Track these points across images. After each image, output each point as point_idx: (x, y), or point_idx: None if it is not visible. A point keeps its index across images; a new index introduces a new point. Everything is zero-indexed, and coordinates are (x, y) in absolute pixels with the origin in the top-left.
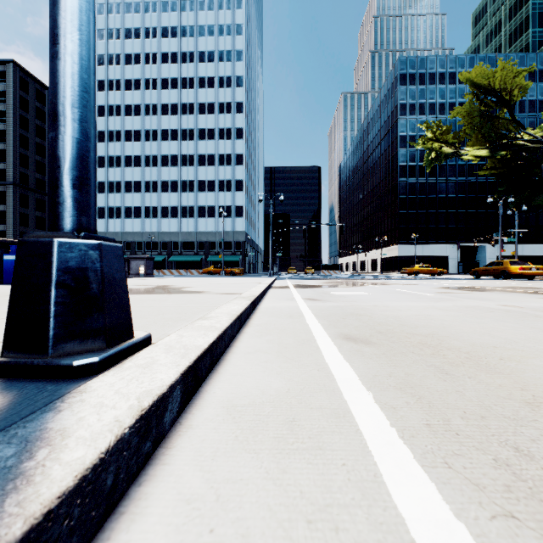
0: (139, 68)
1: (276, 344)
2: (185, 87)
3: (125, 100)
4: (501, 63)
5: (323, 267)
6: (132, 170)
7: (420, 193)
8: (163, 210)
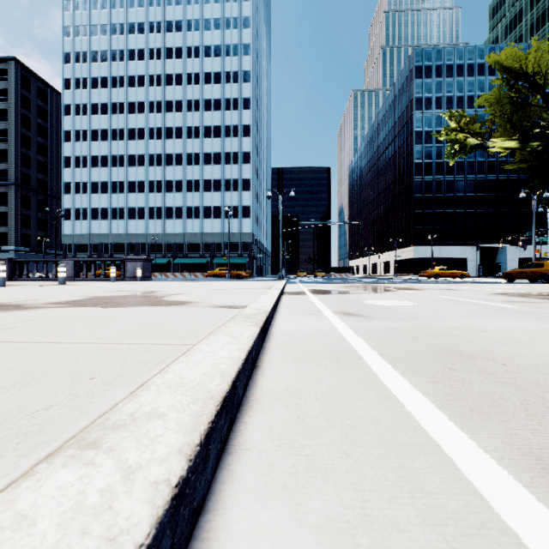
0: (143, 64)
1: None
2: (190, 83)
3: (129, 97)
4: (536, 42)
5: (334, 270)
6: (136, 169)
7: (436, 192)
8: (167, 211)
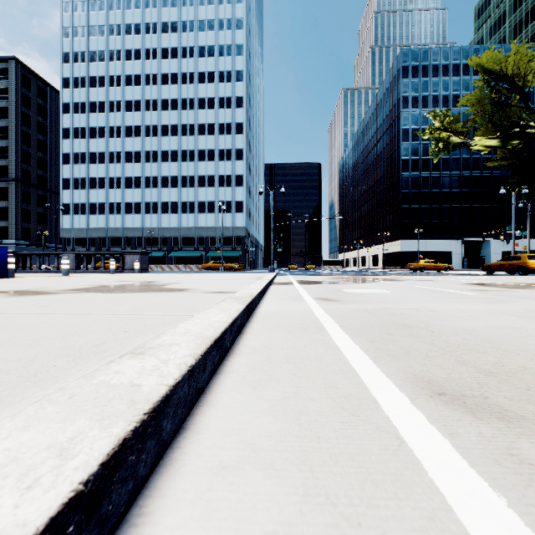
0: (139, 63)
1: (292, 421)
2: (185, 82)
3: (126, 96)
4: (515, 46)
5: (324, 263)
6: (133, 165)
7: (423, 188)
8: (163, 206)
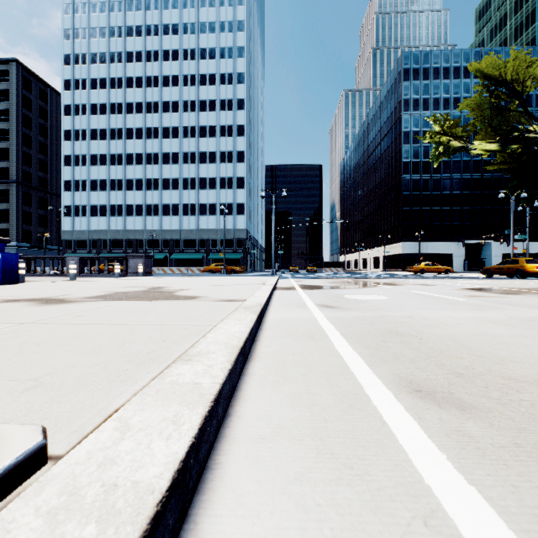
0: (141, 66)
1: (305, 410)
2: (186, 85)
3: (127, 98)
4: (514, 52)
5: (325, 265)
6: (134, 167)
7: (424, 190)
8: (164, 208)
